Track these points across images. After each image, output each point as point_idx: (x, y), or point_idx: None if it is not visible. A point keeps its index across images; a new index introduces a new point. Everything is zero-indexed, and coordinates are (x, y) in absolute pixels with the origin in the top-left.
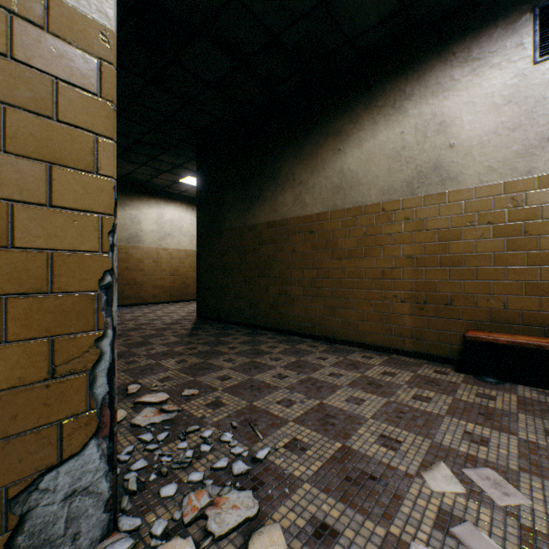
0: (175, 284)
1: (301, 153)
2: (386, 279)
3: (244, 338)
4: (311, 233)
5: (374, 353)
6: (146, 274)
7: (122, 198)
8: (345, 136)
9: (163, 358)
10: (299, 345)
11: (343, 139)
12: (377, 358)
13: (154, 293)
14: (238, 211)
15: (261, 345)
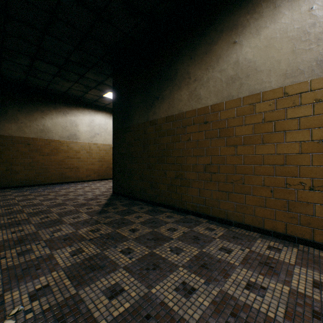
0: (102, 167)
1: (196, 53)
2: (290, 165)
3: (145, 216)
4: (206, 123)
5: (277, 242)
6: (81, 161)
7: (64, 108)
8: (240, 28)
9: (60, 246)
10: (196, 227)
11: (239, 31)
12: (287, 252)
13: (87, 174)
14: (142, 110)
15: (160, 226)
